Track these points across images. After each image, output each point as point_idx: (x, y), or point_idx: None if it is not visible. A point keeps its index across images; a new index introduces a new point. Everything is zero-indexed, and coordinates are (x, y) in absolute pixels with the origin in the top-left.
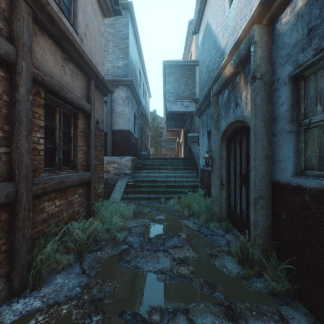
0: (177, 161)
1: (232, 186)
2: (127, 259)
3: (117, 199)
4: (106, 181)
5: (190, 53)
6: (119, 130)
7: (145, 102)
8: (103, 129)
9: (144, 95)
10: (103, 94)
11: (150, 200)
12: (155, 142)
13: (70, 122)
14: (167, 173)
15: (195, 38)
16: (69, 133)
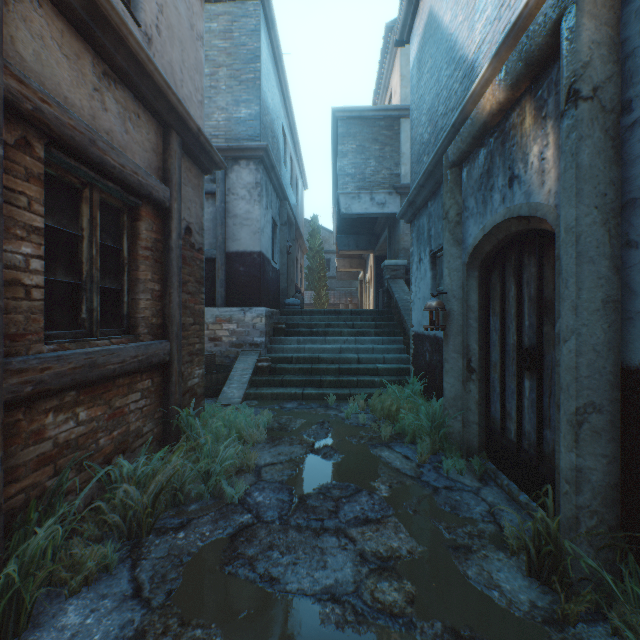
0: (362, 317)
1: (495, 373)
2: (248, 555)
3: (234, 399)
4: (213, 360)
5: (387, 95)
6: (241, 253)
7: (294, 196)
8: (201, 246)
9: (293, 184)
10: (202, 169)
11: (304, 401)
12: (315, 279)
13: (120, 226)
14: (341, 344)
15: (399, 61)
16: (117, 252)
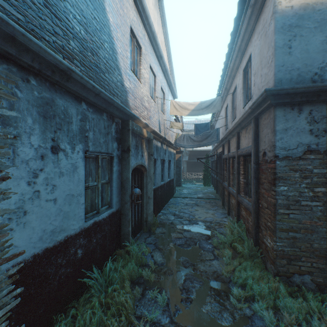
0: None
1: None
2: (205, 235)
3: None
4: None
5: None
6: None
7: None
8: (272, 158)
9: None
10: (269, 107)
11: None
12: None
13: None
14: None
15: None
16: None
